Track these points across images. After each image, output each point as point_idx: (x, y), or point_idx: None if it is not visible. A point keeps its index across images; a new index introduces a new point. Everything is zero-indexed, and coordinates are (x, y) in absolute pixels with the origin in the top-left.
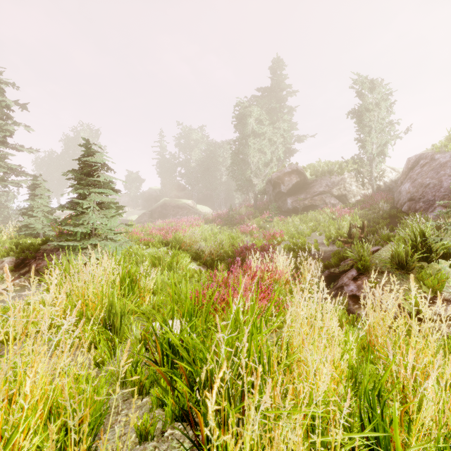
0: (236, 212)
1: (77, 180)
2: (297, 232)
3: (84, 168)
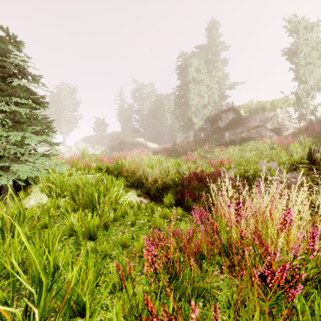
0: (179, 146)
1: None
2: (242, 159)
3: None
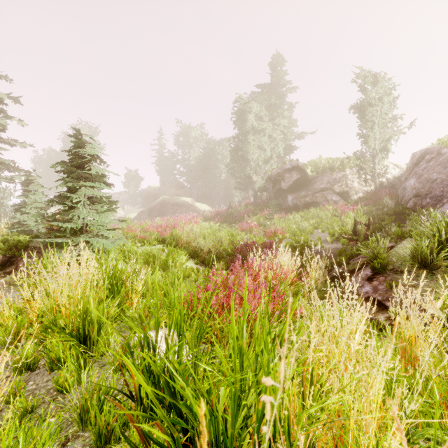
0: (235, 209)
1: (67, 173)
2: (298, 229)
3: (74, 160)
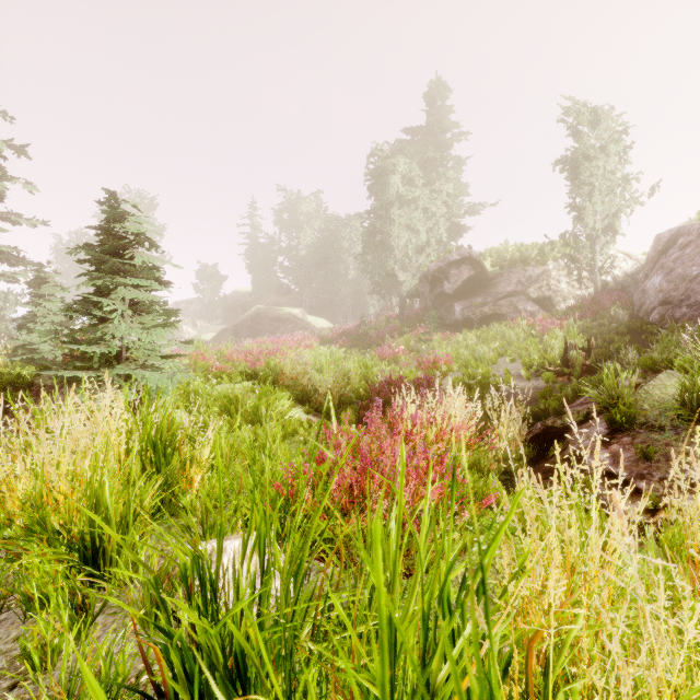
0: (371, 326)
1: (95, 264)
2: (473, 357)
3: (106, 242)
